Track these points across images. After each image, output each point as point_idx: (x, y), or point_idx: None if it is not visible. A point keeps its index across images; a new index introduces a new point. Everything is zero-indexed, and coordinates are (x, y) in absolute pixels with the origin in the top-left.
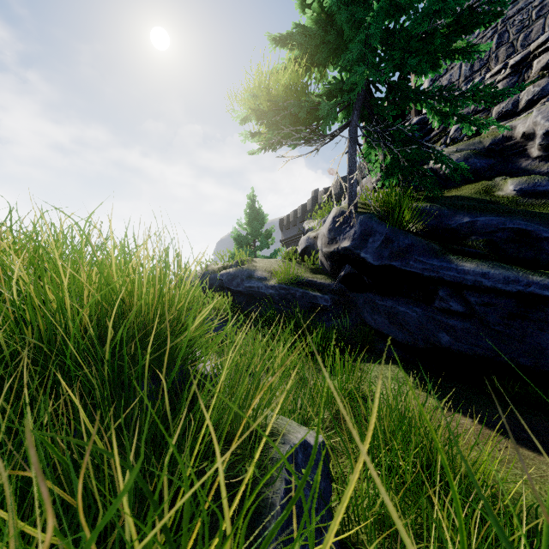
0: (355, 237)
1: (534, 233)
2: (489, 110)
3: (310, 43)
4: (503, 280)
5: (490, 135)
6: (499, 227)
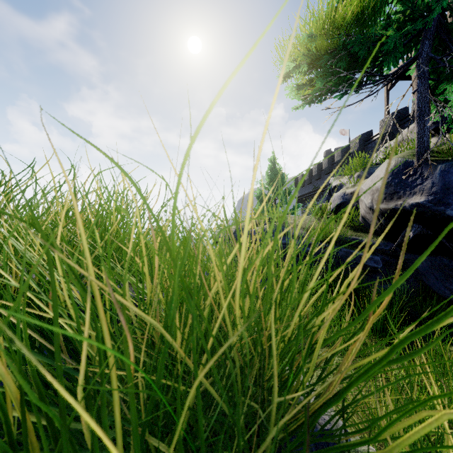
0: (434, 190)
1: None
2: None
3: None
4: None
5: None
6: None
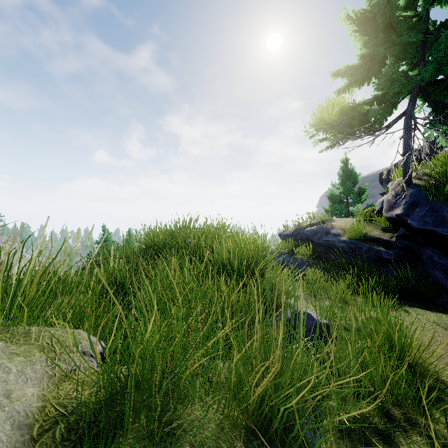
0: (405, 206)
1: None
2: None
3: (360, 71)
4: None
5: None
6: None
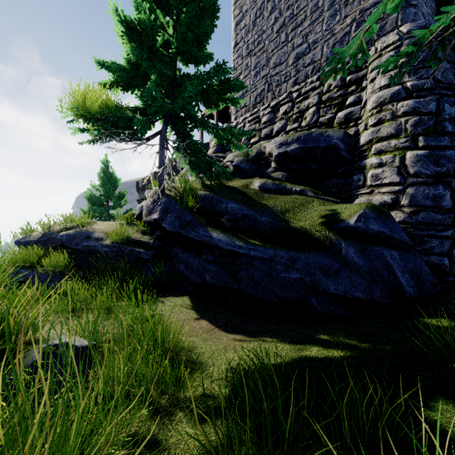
0: (161, 212)
1: (251, 216)
2: (261, 131)
3: (125, 75)
4: (226, 244)
5: (256, 149)
6: (237, 211)
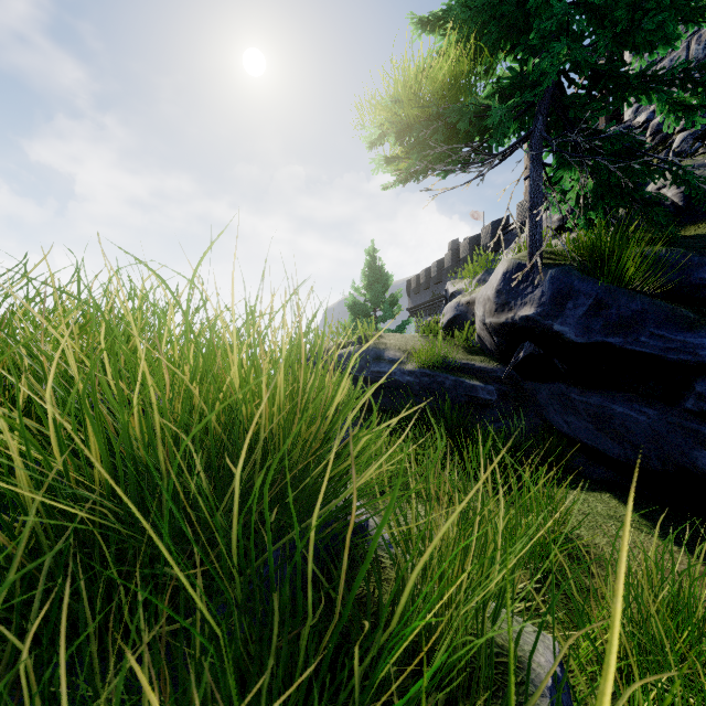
0: (543, 300)
1: None
2: None
3: (475, 19)
4: None
5: None
6: None
